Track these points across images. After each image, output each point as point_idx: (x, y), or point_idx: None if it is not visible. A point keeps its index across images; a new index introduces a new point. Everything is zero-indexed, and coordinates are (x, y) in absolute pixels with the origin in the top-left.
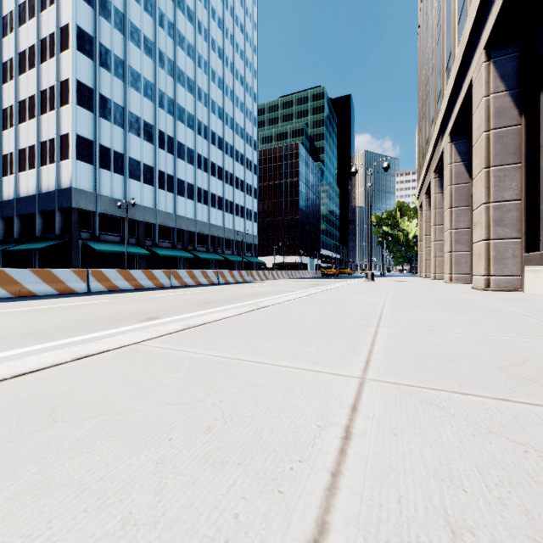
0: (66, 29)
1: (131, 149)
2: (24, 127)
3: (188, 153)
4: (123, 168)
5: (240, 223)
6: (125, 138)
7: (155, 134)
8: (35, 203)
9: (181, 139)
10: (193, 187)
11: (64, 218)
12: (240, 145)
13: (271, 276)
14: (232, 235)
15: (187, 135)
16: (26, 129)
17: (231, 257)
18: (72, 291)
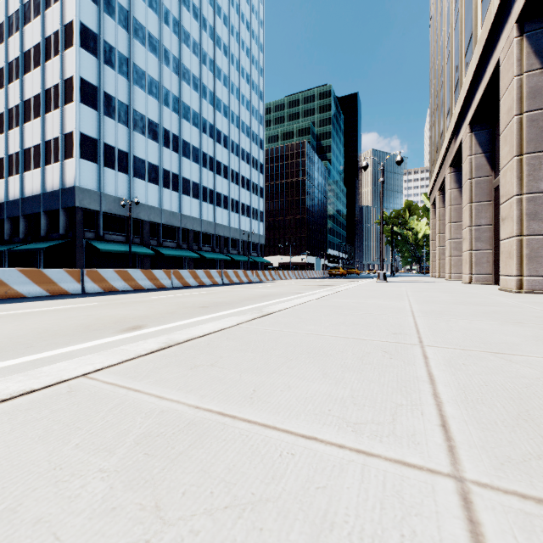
0: (70, 26)
1: (136, 148)
2: (29, 127)
3: (194, 151)
4: (127, 167)
5: (246, 223)
6: (129, 137)
7: (160, 132)
8: (39, 202)
9: (187, 138)
10: (198, 186)
11: (69, 217)
12: (246, 144)
13: (277, 276)
14: (238, 235)
15: (193, 133)
16: (31, 128)
17: (236, 257)
18: (65, 292)
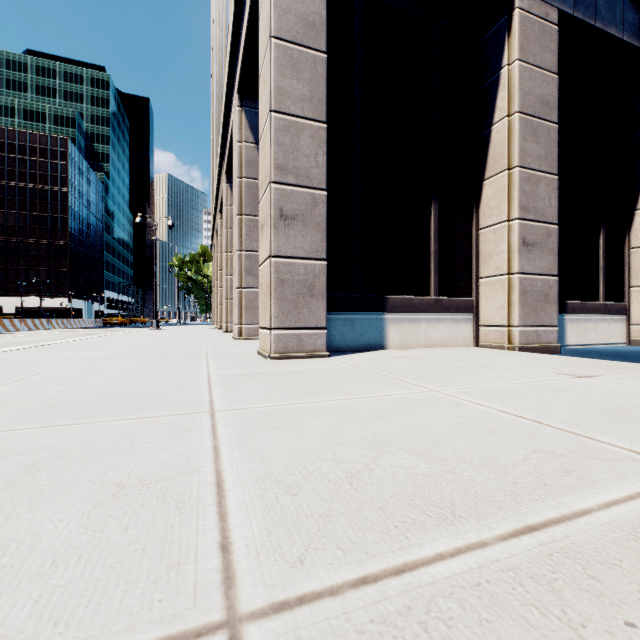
0: None
1: None
2: None
3: None
4: None
5: None
6: None
7: None
8: None
9: None
10: None
11: None
12: None
13: (23, 326)
14: None
15: None
16: None
17: None
18: None
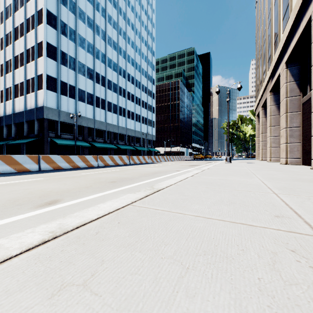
0: (40, 11)
1: (80, 83)
2: (17, 71)
3: (114, 86)
4: (74, 95)
5: (144, 128)
6: (76, 77)
7: (94, 74)
8: (23, 116)
9: (110, 78)
10: (116, 106)
11: (40, 124)
12: (144, 81)
13: (163, 159)
14: (140, 135)
15: (113, 75)
16: (19, 72)
17: (139, 148)
18: (27, 170)
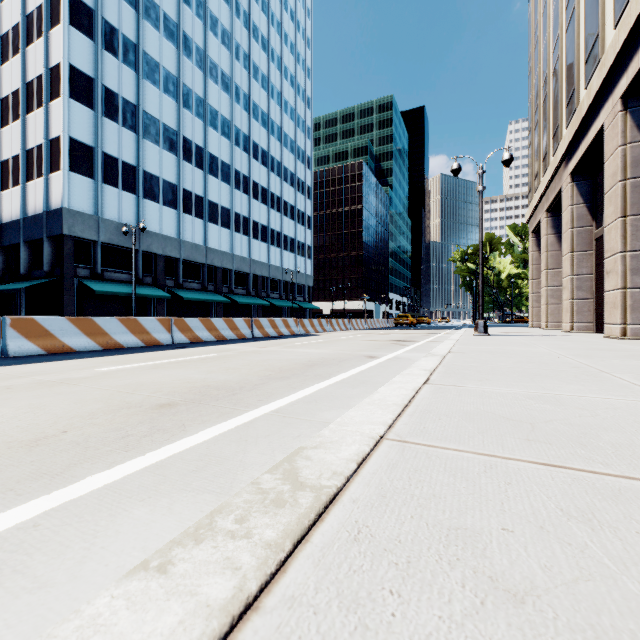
0: None
1: (147, 161)
2: (7, 132)
3: (223, 168)
4: (135, 185)
5: (290, 259)
6: (137, 146)
7: (179, 142)
8: (19, 230)
9: (214, 150)
10: (228, 213)
11: (56, 249)
12: (290, 161)
13: (329, 326)
14: (280, 274)
15: (222, 145)
16: (10, 134)
17: (278, 302)
18: None
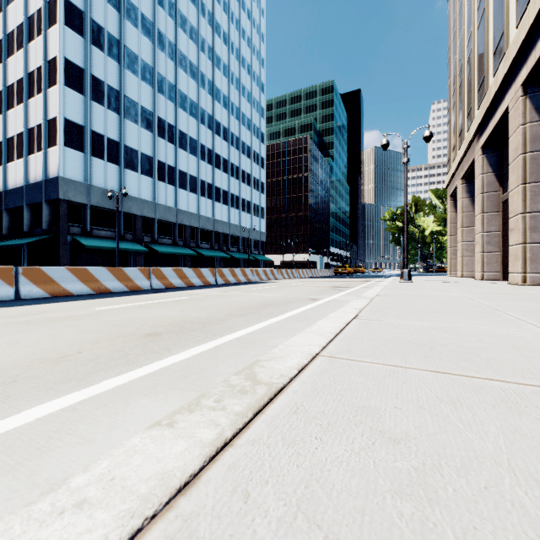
0: (53, 2)
1: (128, 137)
2: (12, 114)
3: (191, 143)
4: (118, 157)
5: (246, 219)
6: (120, 125)
7: (154, 121)
8: (22, 195)
9: (183, 128)
10: (195, 180)
11: (53, 211)
12: (246, 137)
13: (279, 275)
14: (238, 231)
15: (190, 124)
16: (14, 115)
17: (236, 255)
18: None
